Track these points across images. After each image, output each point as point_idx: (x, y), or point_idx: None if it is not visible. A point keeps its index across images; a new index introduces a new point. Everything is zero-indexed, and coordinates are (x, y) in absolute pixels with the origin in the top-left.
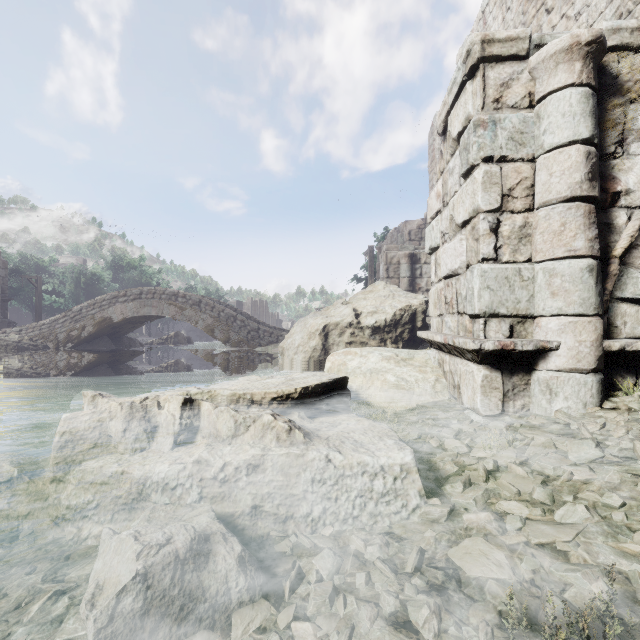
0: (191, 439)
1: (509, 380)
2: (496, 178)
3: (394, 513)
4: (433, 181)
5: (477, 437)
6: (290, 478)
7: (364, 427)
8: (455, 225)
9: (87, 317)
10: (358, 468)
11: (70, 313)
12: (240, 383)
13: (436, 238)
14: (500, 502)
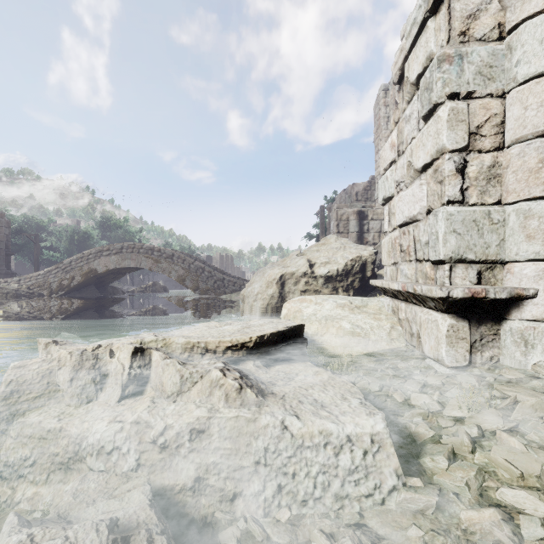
0: (140, 390)
1: (477, 330)
2: (463, 115)
3: (365, 498)
4: (378, 146)
5: (447, 393)
6: (239, 448)
7: (324, 382)
8: (414, 170)
9: (76, 269)
10: (320, 439)
11: (61, 265)
12: (198, 329)
13: (390, 188)
14: (503, 491)
